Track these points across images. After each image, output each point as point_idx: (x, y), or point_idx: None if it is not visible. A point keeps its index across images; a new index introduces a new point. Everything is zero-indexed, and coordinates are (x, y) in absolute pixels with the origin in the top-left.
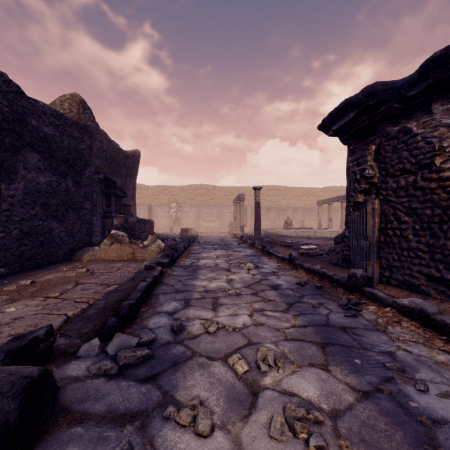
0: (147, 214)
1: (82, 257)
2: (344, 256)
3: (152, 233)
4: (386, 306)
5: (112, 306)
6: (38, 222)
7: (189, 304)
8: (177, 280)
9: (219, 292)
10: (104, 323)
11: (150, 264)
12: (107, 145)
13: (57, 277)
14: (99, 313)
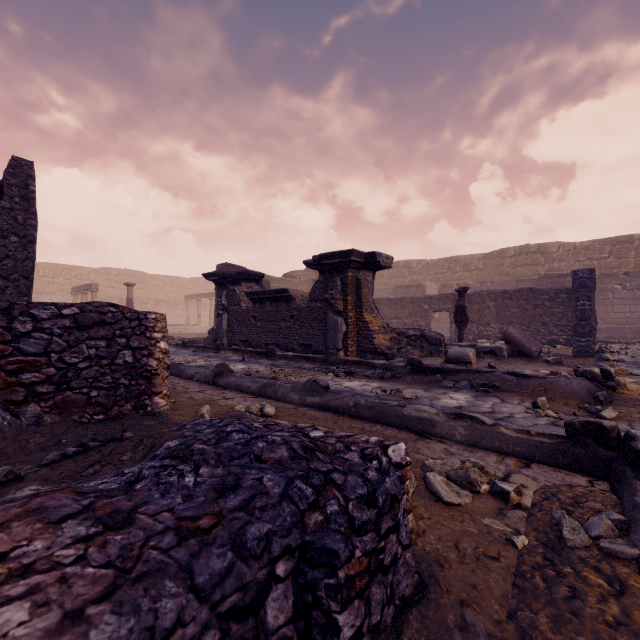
0: None
1: None
2: (214, 339)
3: None
4: (227, 350)
5: None
6: None
7: None
8: None
9: None
10: None
11: None
12: None
13: None
14: None
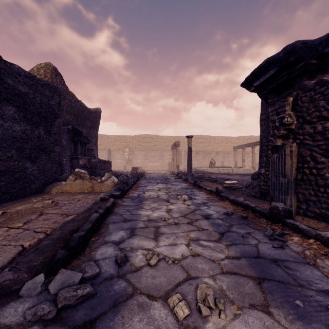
0: (107, 156)
1: (51, 190)
2: (262, 190)
3: (109, 170)
4: (309, 237)
5: (65, 236)
6: (13, 162)
7: (134, 233)
8: (126, 209)
9: (160, 222)
10: (54, 255)
11: (105, 196)
12: (75, 103)
13: (26, 208)
14: (52, 244)
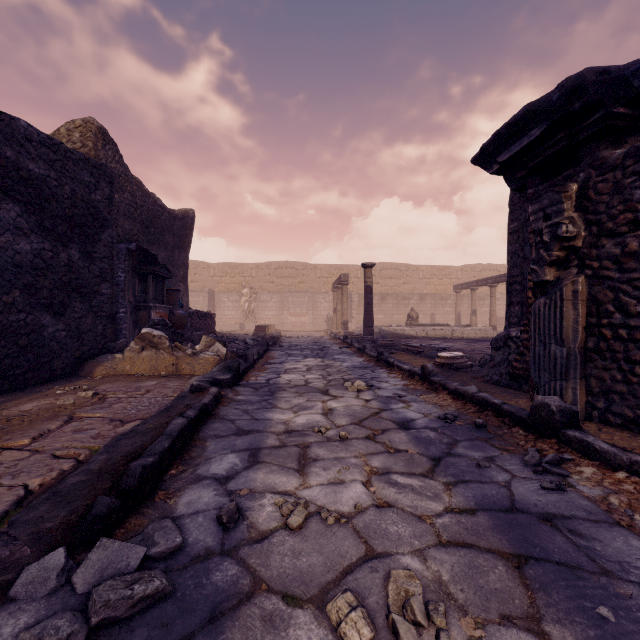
0: (207, 304)
1: (94, 371)
2: (514, 370)
3: (210, 332)
4: (615, 468)
5: (116, 467)
6: (17, 315)
7: (257, 459)
8: (242, 410)
9: (311, 435)
10: (90, 507)
11: (200, 382)
12: (142, 199)
13: (40, 407)
14: (87, 484)
